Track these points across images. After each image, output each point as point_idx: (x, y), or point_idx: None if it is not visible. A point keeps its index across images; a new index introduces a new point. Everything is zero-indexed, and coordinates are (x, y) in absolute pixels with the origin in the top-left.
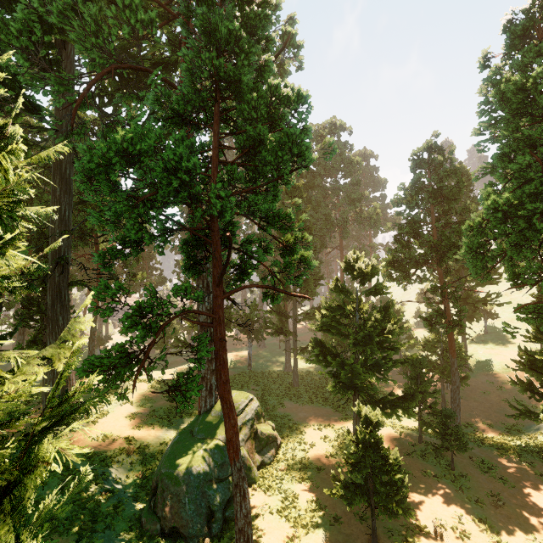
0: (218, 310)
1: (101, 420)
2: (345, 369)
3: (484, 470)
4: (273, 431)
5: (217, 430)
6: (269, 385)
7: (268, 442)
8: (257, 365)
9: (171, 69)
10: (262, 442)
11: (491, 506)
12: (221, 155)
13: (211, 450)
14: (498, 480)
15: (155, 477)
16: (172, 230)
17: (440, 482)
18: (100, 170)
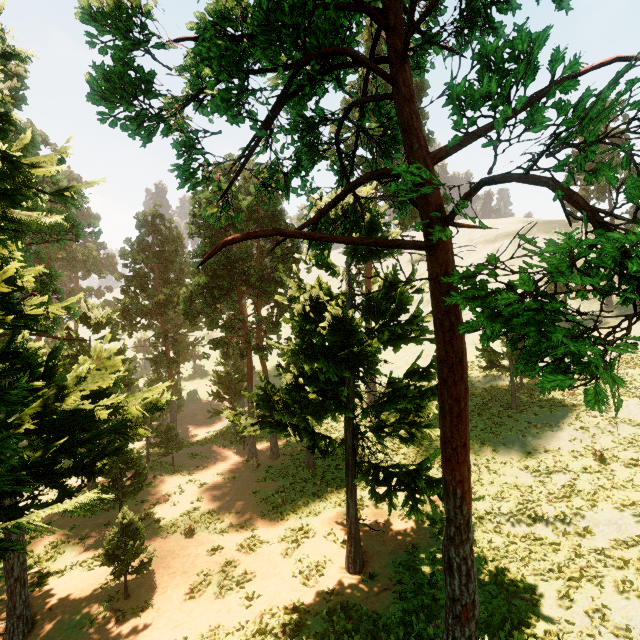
0: None
1: None
2: None
3: (193, 458)
4: None
5: None
6: None
7: None
8: None
9: None
10: None
11: (197, 472)
12: None
13: None
14: (201, 459)
15: None
16: None
17: (166, 477)
18: None
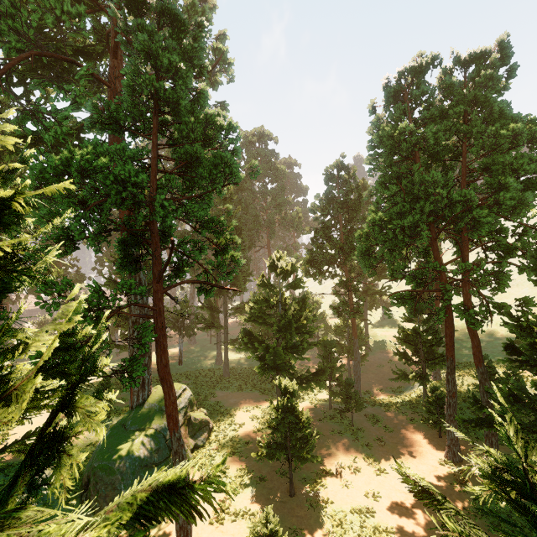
0: (158, 303)
1: (12, 431)
2: (270, 352)
3: (374, 423)
4: (206, 416)
5: (151, 420)
6: (200, 378)
7: (201, 426)
8: (188, 360)
9: (96, 59)
10: (195, 427)
11: (376, 446)
12: (159, 163)
13: (146, 439)
14: (383, 428)
15: (86, 473)
16: (110, 230)
17: (343, 436)
18: (53, 180)
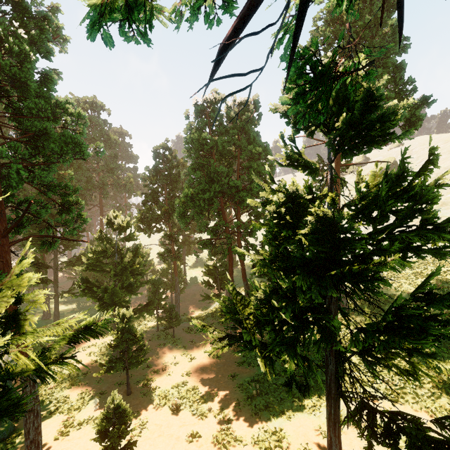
0: (5, 255)
1: None
2: (108, 293)
3: (188, 332)
4: None
5: None
6: None
7: None
8: None
9: None
10: None
11: (190, 346)
12: None
13: None
14: (194, 334)
15: None
16: None
17: (167, 346)
18: None
